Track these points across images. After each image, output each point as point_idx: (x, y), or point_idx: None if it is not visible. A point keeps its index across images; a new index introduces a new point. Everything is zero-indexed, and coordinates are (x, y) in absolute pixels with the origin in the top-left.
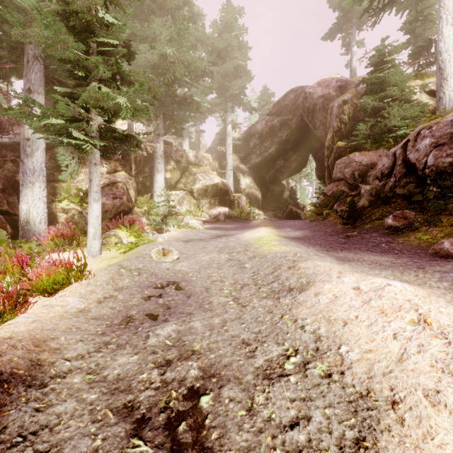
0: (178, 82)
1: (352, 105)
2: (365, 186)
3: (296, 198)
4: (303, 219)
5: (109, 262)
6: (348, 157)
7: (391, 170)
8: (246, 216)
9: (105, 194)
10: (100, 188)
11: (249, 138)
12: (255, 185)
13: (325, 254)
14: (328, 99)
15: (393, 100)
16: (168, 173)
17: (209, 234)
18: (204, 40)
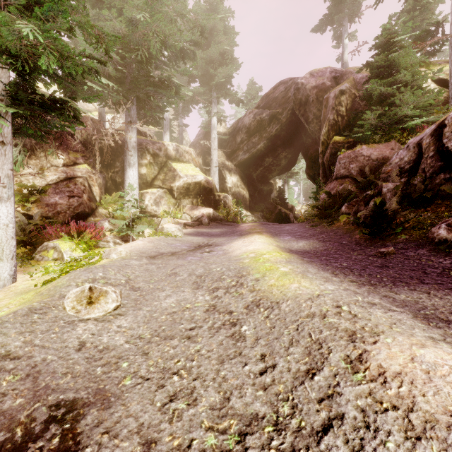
0: (154, 63)
1: (351, 96)
2: (387, 184)
3: (284, 198)
4: (292, 220)
5: (5, 306)
6: (353, 150)
7: (414, 164)
8: (233, 217)
9: (58, 191)
10: (11, 181)
11: (236, 133)
12: (242, 183)
13: (378, 296)
14: (322, 90)
15: (403, 86)
16: (143, 168)
17: (188, 243)
18: (184, 14)
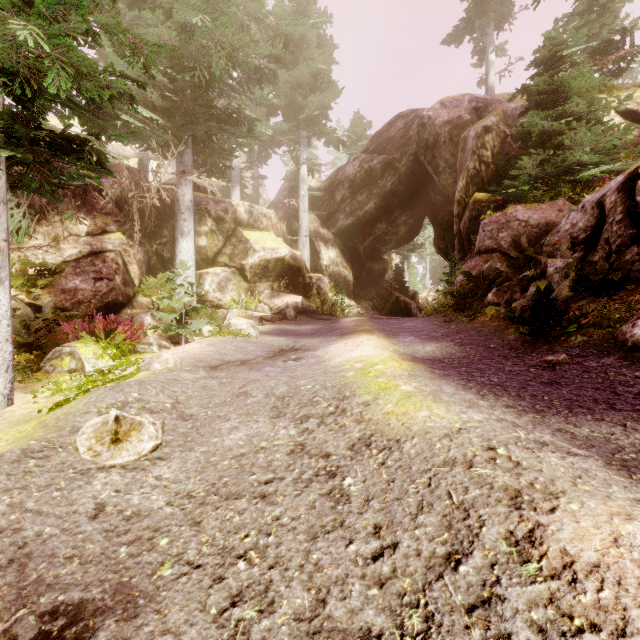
0: (218, 88)
1: (499, 135)
2: (554, 261)
3: (403, 281)
4: (414, 312)
5: None
6: (504, 213)
7: (593, 232)
8: (331, 309)
9: (80, 271)
10: (5, 257)
11: (334, 188)
12: (344, 260)
13: (548, 429)
14: (458, 126)
15: (574, 119)
16: (202, 239)
17: (266, 347)
18: (261, 18)
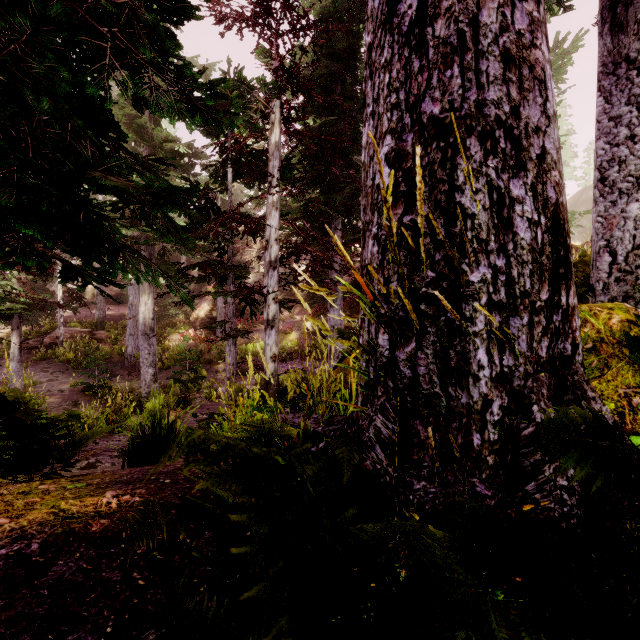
0: None
1: None
2: None
3: None
4: None
5: None
6: None
7: None
8: None
9: None
10: None
11: (579, 204)
12: None
13: None
14: None
15: None
16: None
17: None
18: None
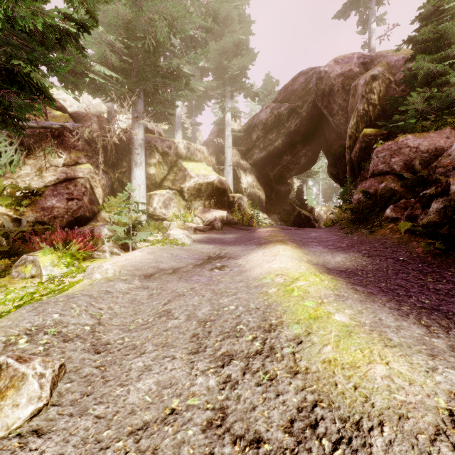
0: (163, 54)
1: (384, 81)
2: None
3: (303, 199)
4: (312, 222)
5: None
6: (395, 141)
7: None
8: (249, 221)
9: (56, 193)
10: None
11: (251, 129)
12: (258, 184)
13: None
14: (349, 77)
15: None
16: (151, 168)
17: (196, 254)
18: None
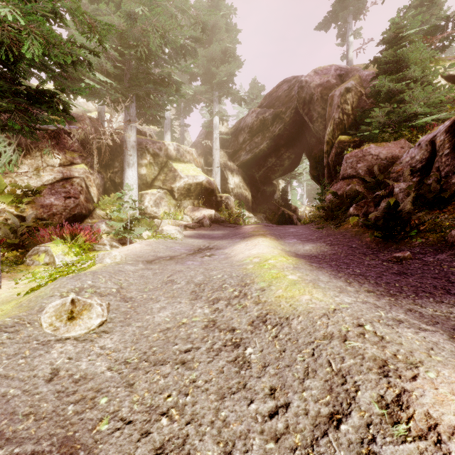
0: (154, 60)
1: (357, 94)
2: (399, 183)
3: (287, 199)
4: (295, 221)
5: None
6: (361, 149)
7: (427, 163)
8: (235, 219)
9: (54, 192)
10: None
11: (238, 132)
12: (245, 184)
13: (401, 309)
14: (327, 88)
15: (412, 82)
16: (143, 169)
17: (188, 247)
18: (185, 9)
